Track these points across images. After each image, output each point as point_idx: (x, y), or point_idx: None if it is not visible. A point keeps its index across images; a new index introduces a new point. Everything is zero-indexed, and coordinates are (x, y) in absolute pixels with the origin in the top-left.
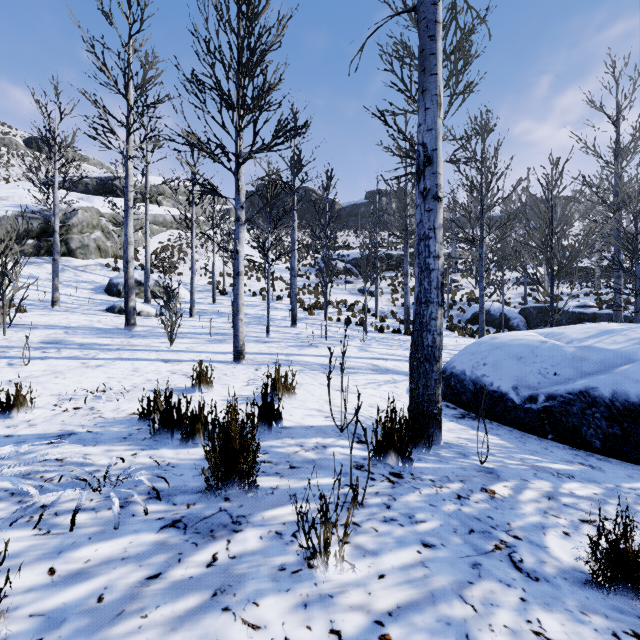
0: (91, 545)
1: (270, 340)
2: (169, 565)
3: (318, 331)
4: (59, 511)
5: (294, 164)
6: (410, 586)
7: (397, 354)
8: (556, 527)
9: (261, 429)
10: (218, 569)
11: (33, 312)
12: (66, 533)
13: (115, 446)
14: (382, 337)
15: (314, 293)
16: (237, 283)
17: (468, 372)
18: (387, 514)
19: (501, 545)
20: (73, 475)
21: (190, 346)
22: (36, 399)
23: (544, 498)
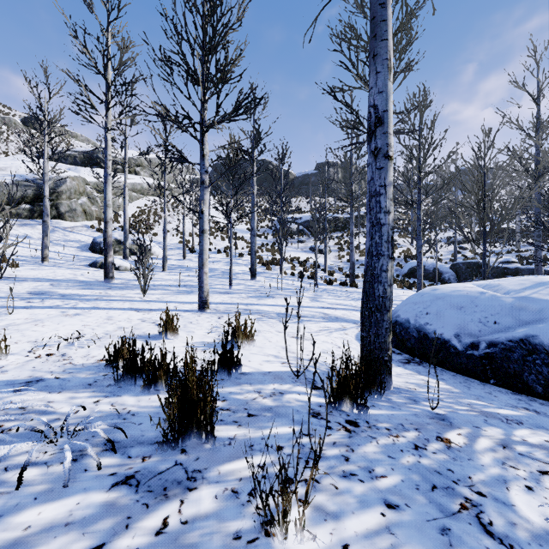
0: (35, 507)
1: (232, 291)
2: (115, 533)
3: (275, 283)
4: (10, 465)
5: (253, 137)
6: None
7: (345, 304)
8: (517, 480)
9: (221, 375)
10: (168, 538)
11: (25, 267)
12: (11, 492)
13: (79, 393)
14: (331, 289)
15: (271, 251)
16: (202, 240)
17: (412, 320)
18: (346, 468)
19: (467, 504)
20: (29, 426)
21: (161, 297)
22: (13, 346)
23: (499, 447)
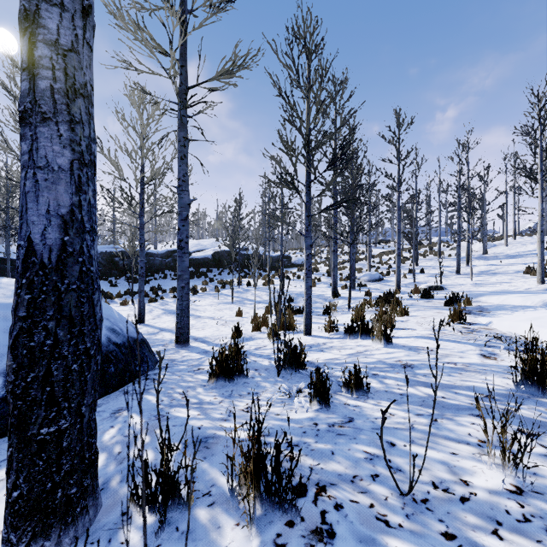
0: None
1: None
2: None
3: None
4: None
5: None
6: (438, 442)
7: None
8: (274, 417)
9: None
10: None
11: None
12: None
13: None
14: None
15: None
16: None
17: None
18: (388, 472)
19: (336, 426)
20: None
21: None
22: None
23: (229, 421)
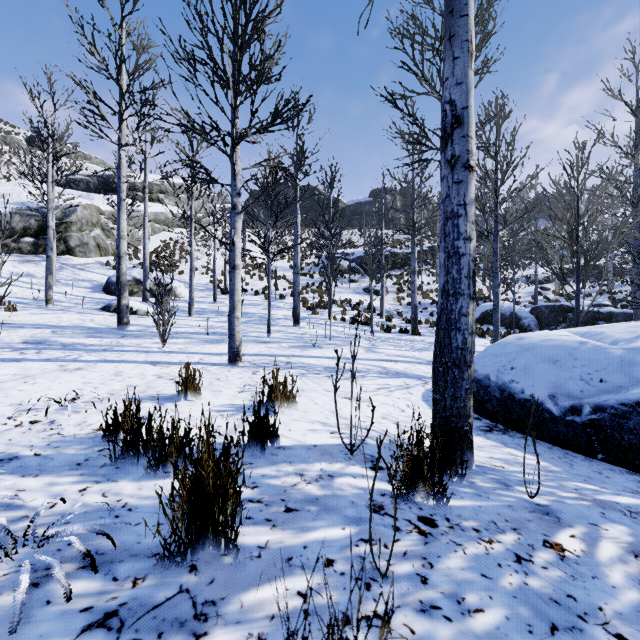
0: None
1: (271, 340)
2: None
3: (322, 331)
4: None
5: (297, 156)
6: None
7: (407, 355)
8: None
9: (252, 450)
10: None
11: (24, 311)
12: None
13: (62, 477)
14: (389, 337)
15: (318, 292)
16: (233, 277)
17: (493, 377)
18: (424, 595)
19: None
20: None
21: (184, 347)
22: None
23: (629, 555)
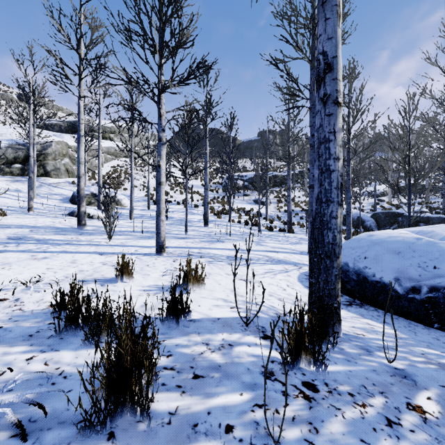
0: None
1: (187, 237)
2: None
3: (224, 230)
4: None
5: (206, 106)
6: None
7: (285, 247)
8: None
9: (169, 323)
10: None
11: (12, 215)
12: None
13: (15, 347)
14: (271, 234)
15: (221, 203)
16: (159, 191)
17: (351, 264)
18: None
19: None
20: None
21: (124, 241)
22: None
23: None
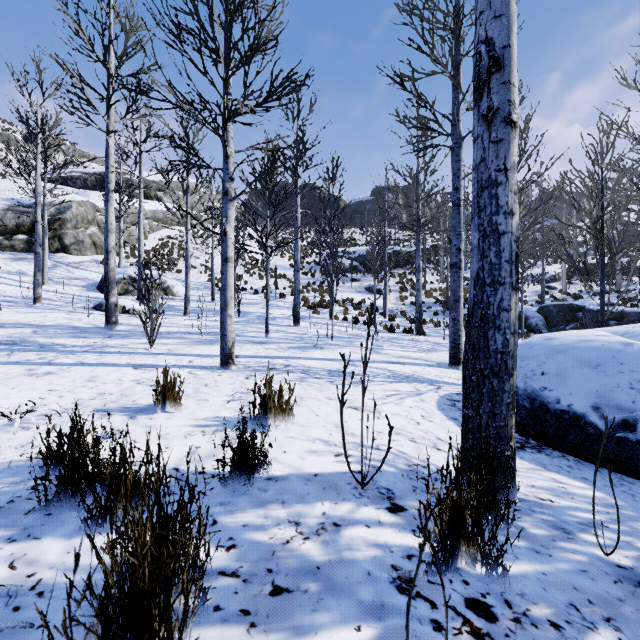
0: None
1: (269, 340)
2: None
3: (323, 330)
4: None
5: (297, 148)
6: None
7: (414, 357)
8: None
9: (235, 483)
10: None
11: (9, 309)
12: None
13: None
14: (393, 337)
15: (319, 291)
16: (225, 271)
17: (520, 383)
18: None
19: None
20: None
21: (174, 348)
22: None
23: None
